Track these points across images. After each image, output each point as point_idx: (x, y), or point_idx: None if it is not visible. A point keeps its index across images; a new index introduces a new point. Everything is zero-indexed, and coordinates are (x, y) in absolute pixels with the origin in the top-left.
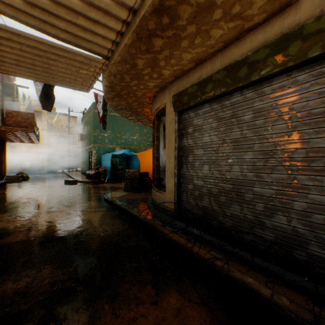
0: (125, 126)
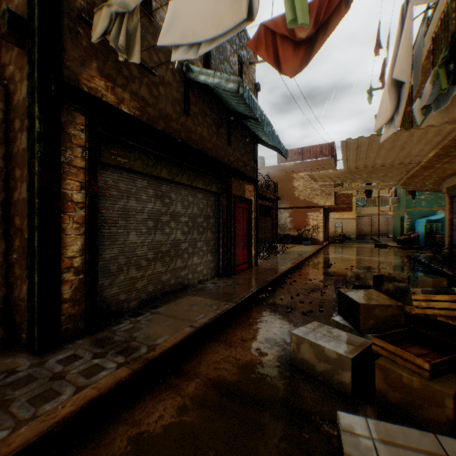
0: None
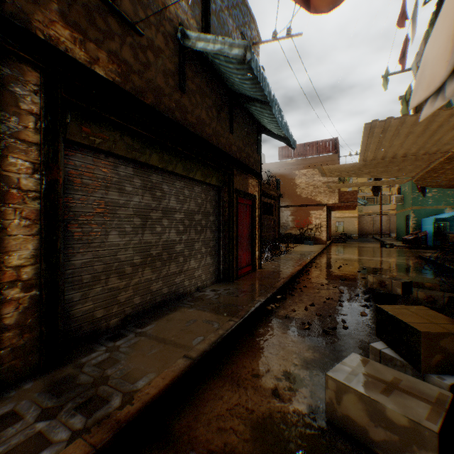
0: None
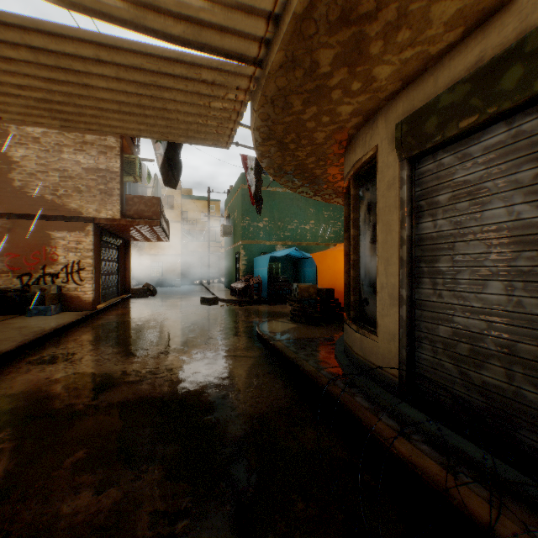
0: (291, 208)
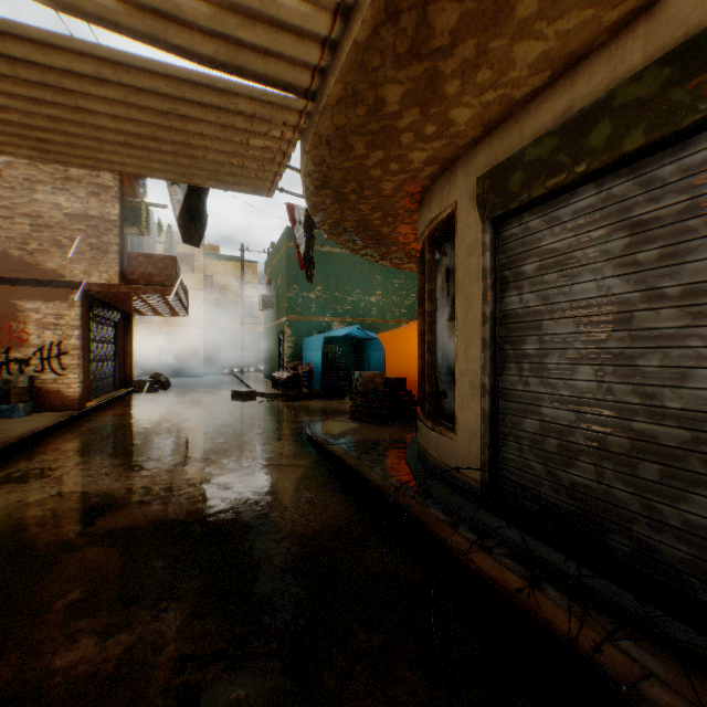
0: (352, 274)
